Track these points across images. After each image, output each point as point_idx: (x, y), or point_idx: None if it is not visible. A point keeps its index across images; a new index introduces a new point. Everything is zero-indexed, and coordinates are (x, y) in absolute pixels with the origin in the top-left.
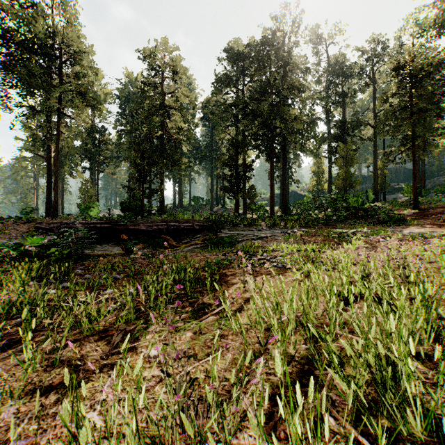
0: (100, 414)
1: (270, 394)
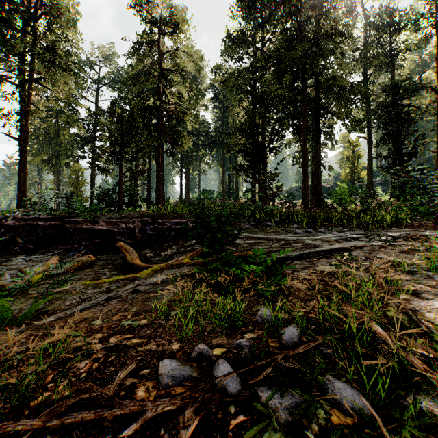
0: None
1: None
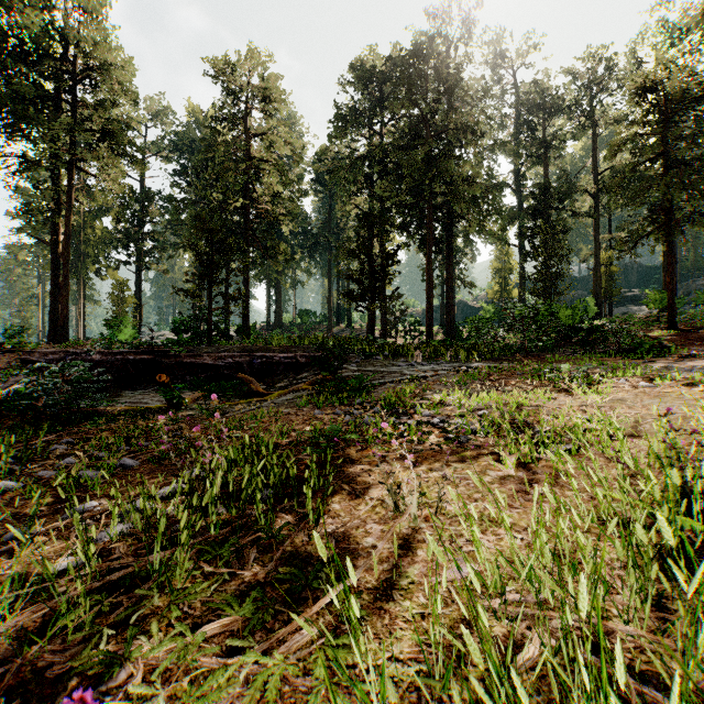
0: None
1: None
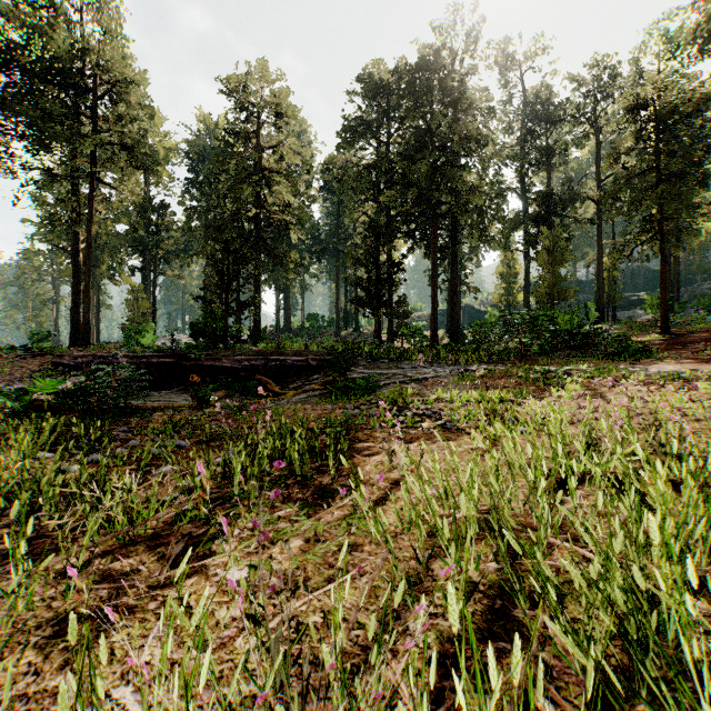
0: (137, 690)
1: (437, 654)
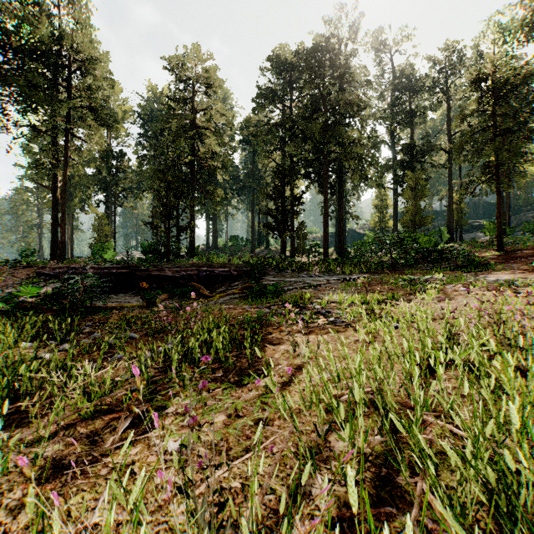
0: None
1: (336, 516)
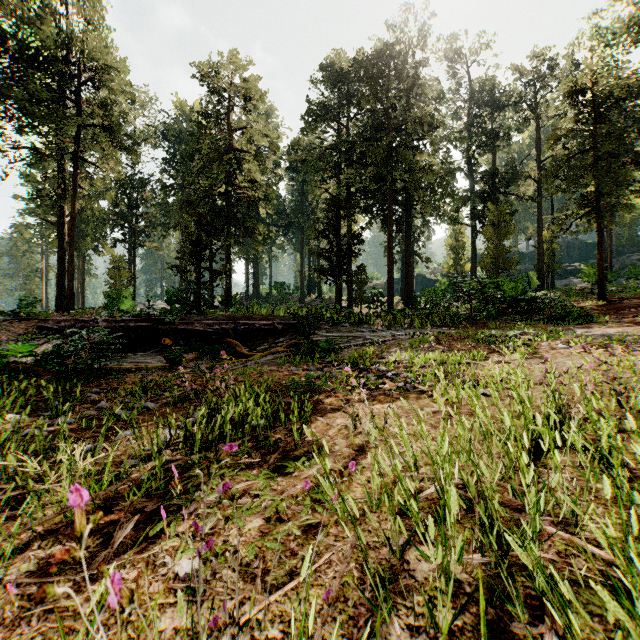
0: None
1: None
